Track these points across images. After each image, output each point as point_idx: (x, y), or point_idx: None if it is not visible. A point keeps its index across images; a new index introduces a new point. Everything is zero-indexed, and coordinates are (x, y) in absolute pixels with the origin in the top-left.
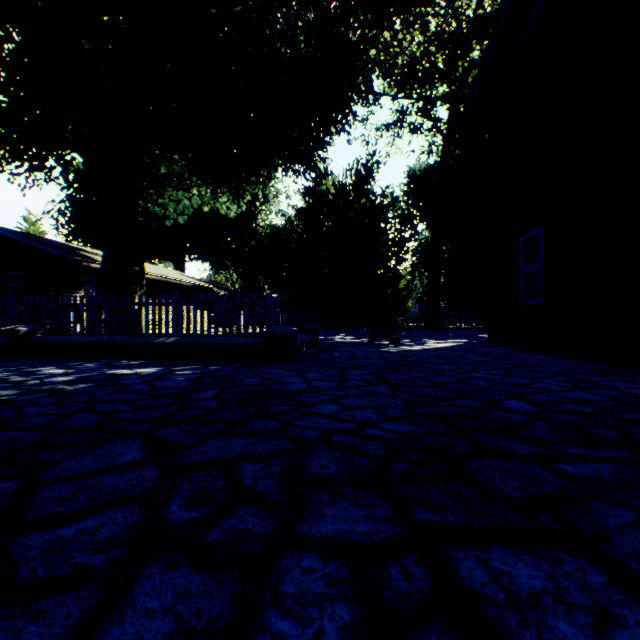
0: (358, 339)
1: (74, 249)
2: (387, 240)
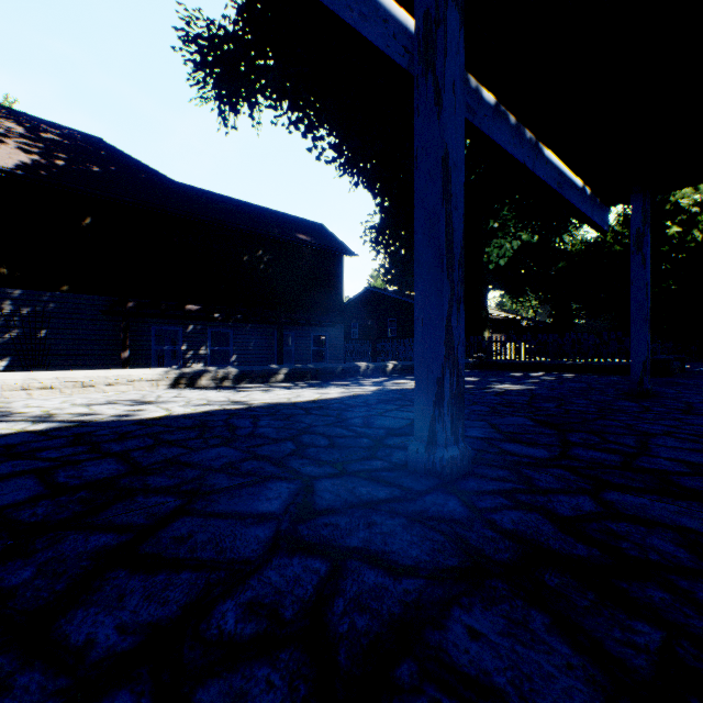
0: None
1: None
2: None
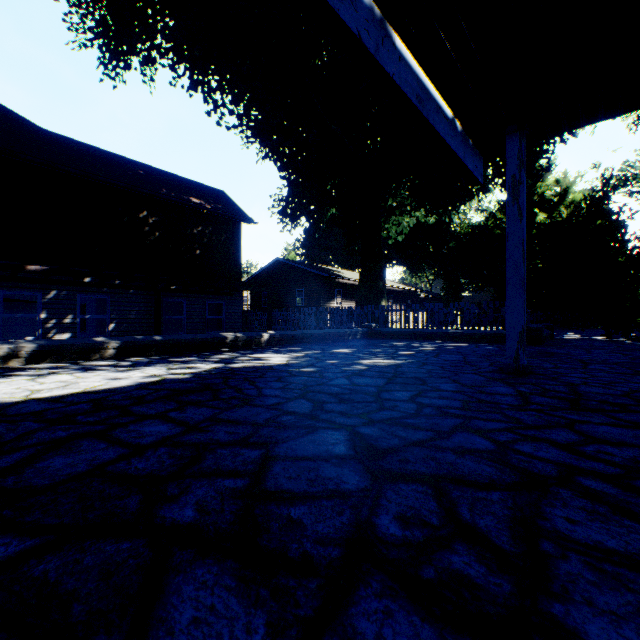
0: (590, 337)
1: (327, 270)
2: (624, 252)
